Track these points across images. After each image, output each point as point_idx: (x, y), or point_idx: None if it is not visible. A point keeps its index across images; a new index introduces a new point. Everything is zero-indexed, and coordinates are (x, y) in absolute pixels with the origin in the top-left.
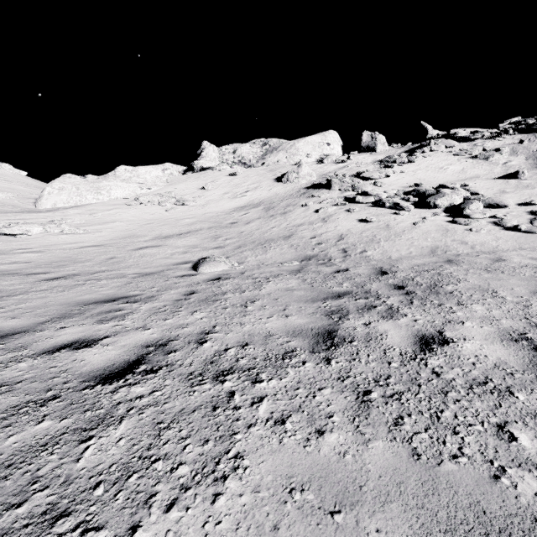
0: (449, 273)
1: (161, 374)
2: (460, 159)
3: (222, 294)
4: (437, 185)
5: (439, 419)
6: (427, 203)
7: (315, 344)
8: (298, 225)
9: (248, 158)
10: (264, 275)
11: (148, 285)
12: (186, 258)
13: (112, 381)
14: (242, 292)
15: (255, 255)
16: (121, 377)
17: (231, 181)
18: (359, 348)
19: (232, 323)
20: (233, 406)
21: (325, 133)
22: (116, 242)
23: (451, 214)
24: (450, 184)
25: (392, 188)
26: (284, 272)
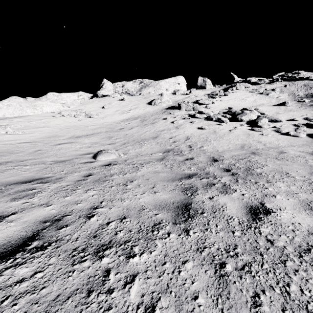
0: (255, 160)
1: (49, 251)
2: (253, 94)
3: (110, 176)
4: (241, 108)
5: (289, 296)
6: (237, 118)
7: (176, 216)
8: (161, 130)
9: (131, 90)
10: (140, 162)
11: (59, 169)
12: (89, 150)
13: (0, 261)
14: (125, 174)
15: (134, 149)
16: (11, 257)
17: (120, 104)
18: (209, 219)
19: (115, 199)
20: (107, 289)
21: (176, 77)
22: (43, 140)
23: (250, 125)
24: (249, 108)
25: (216, 109)
26: (152, 160)
